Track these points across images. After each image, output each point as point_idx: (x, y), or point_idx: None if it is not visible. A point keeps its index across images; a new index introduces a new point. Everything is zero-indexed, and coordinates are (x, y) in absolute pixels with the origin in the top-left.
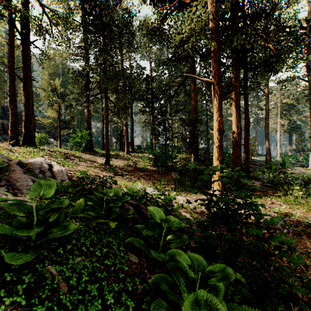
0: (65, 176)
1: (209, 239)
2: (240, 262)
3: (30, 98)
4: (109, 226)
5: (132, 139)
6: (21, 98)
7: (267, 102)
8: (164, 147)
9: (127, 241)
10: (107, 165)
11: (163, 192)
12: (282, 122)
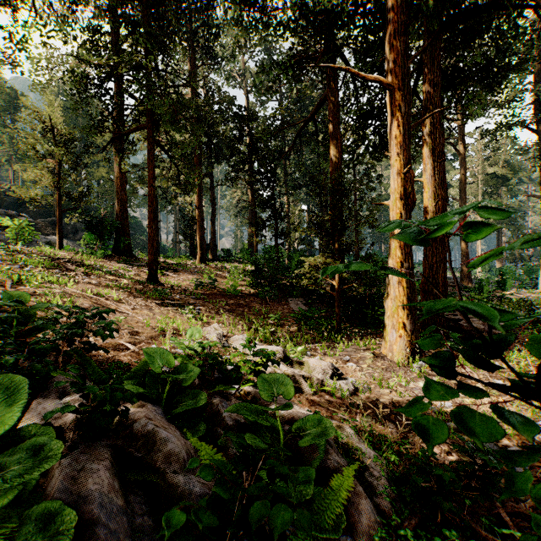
0: None
1: None
2: None
3: None
4: None
5: (214, 236)
6: (2, 159)
7: (465, 170)
8: (274, 250)
9: None
10: (150, 284)
11: (268, 356)
12: None
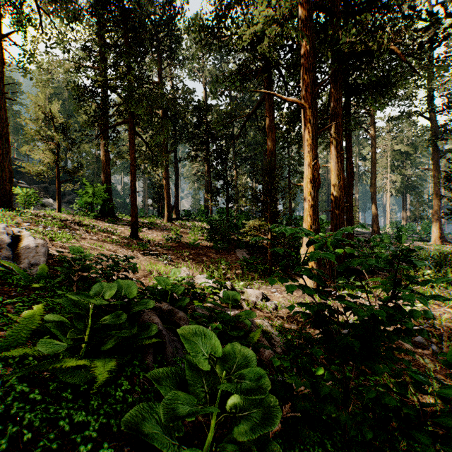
0: (42, 256)
1: (330, 404)
2: (394, 448)
3: (3, 128)
4: (90, 375)
5: (177, 200)
6: None
7: (375, 148)
8: (225, 212)
9: (127, 421)
10: (133, 239)
11: (222, 284)
12: (393, 178)
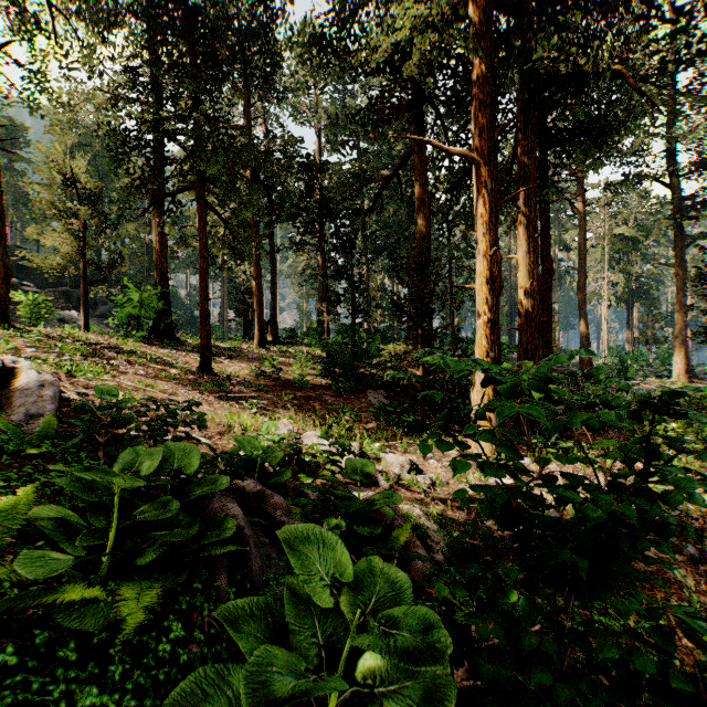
0: (49, 402)
1: (540, 668)
2: None
3: None
4: (113, 614)
5: (275, 312)
6: None
7: (584, 231)
8: (350, 331)
9: (173, 704)
10: (204, 374)
11: (345, 446)
12: (613, 278)
